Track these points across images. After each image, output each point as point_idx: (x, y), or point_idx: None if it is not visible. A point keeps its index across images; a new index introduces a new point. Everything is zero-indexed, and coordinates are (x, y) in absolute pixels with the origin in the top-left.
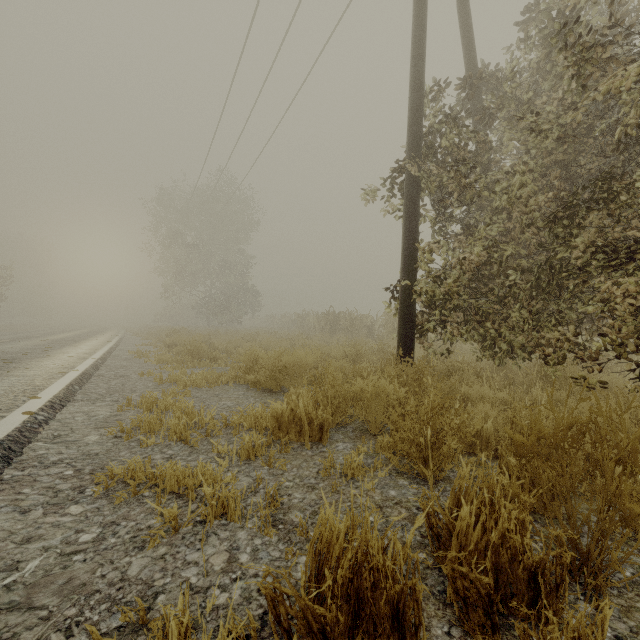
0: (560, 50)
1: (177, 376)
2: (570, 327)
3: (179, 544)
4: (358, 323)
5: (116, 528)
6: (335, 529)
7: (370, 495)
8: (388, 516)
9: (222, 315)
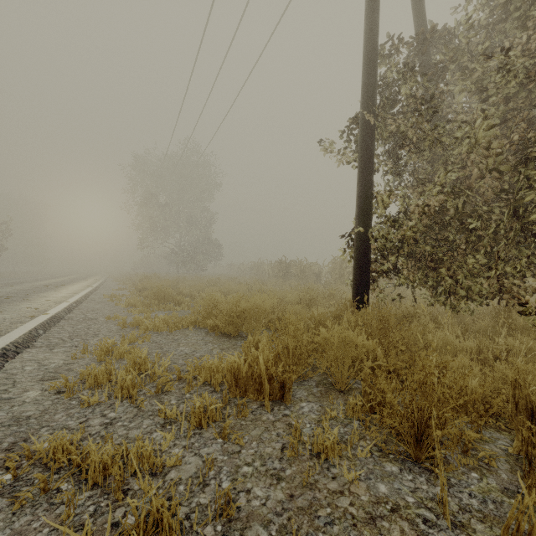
0: None
1: (140, 320)
2: None
3: None
4: (307, 270)
5: None
6: None
7: (354, 493)
8: None
9: (189, 263)
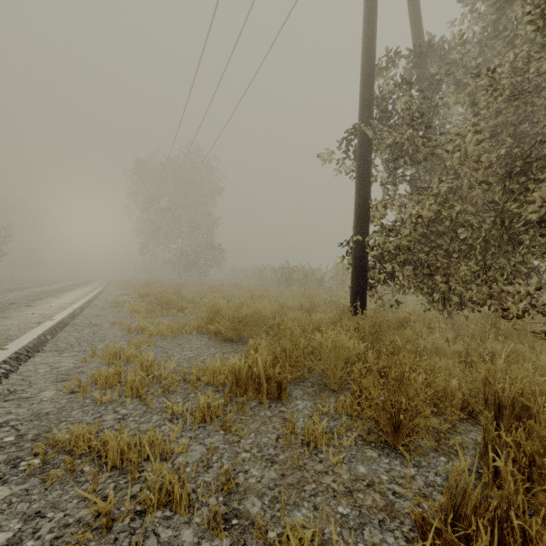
0: None
1: (144, 326)
2: (531, 281)
3: None
4: (310, 276)
5: (39, 522)
6: None
7: (337, 472)
8: (361, 506)
9: (191, 269)
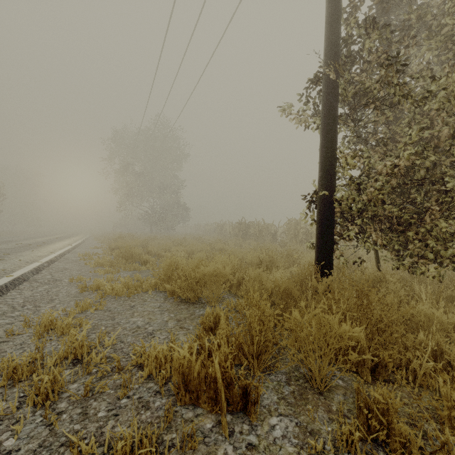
0: None
1: (100, 283)
2: None
3: None
4: (265, 230)
5: None
6: None
7: None
8: None
9: (161, 224)
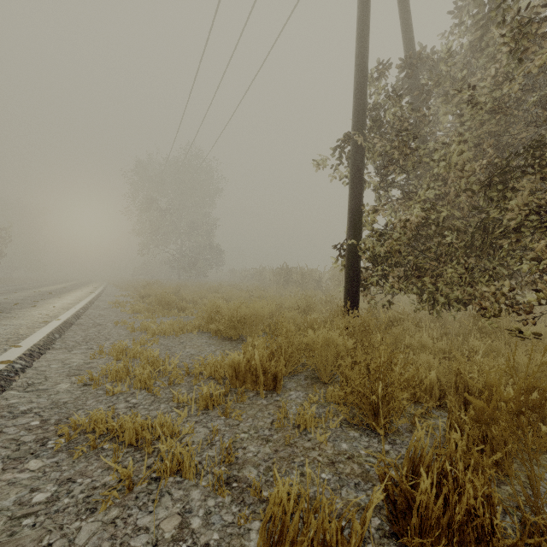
0: (498, 25)
1: (147, 325)
2: (506, 283)
3: (132, 505)
4: (308, 277)
5: (71, 486)
6: (289, 509)
7: (322, 448)
8: (341, 473)
9: (191, 269)
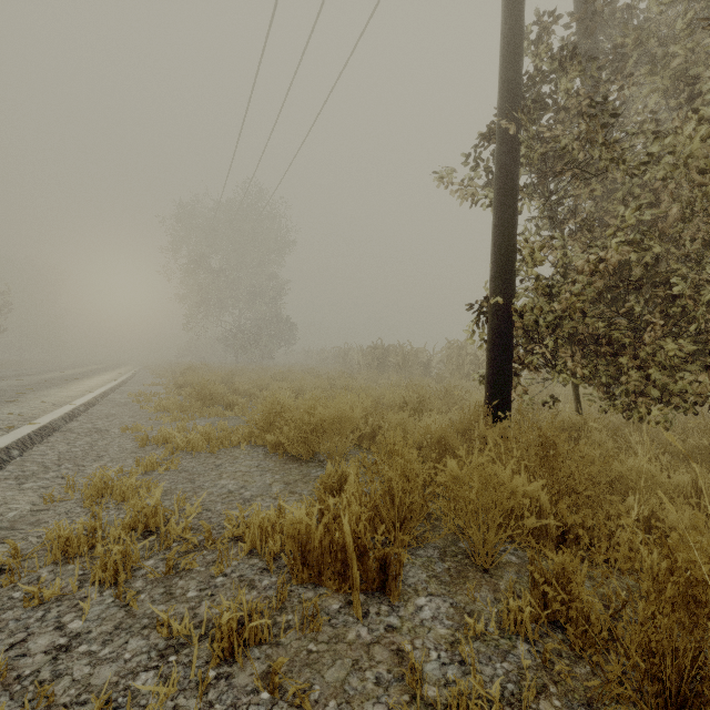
0: None
1: (168, 434)
2: None
3: None
4: (412, 358)
5: None
6: None
7: None
8: None
9: (252, 349)
